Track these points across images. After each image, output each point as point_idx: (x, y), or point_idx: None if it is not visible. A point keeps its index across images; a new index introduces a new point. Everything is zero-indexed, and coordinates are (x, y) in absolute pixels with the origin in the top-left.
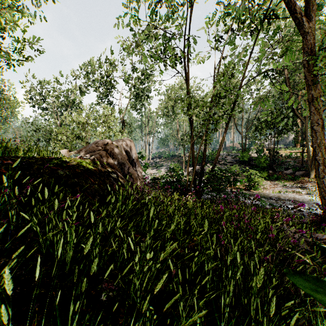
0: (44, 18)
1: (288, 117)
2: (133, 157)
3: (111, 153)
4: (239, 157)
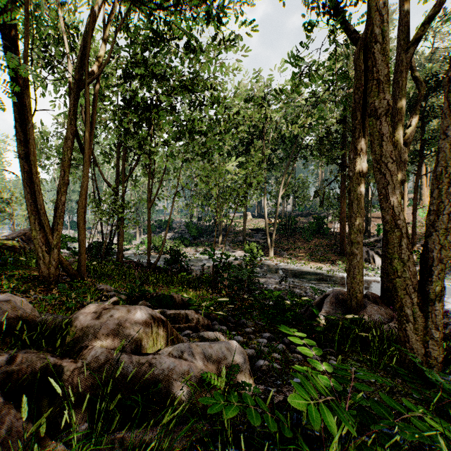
0: None
1: (210, 196)
2: None
3: (29, 236)
4: (185, 226)
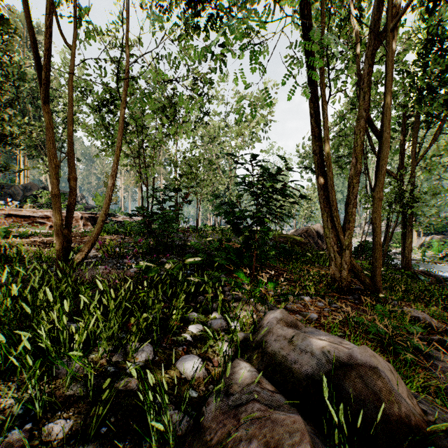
0: (268, 138)
1: None
2: (321, 234)
3: (309, 233)
4: None
